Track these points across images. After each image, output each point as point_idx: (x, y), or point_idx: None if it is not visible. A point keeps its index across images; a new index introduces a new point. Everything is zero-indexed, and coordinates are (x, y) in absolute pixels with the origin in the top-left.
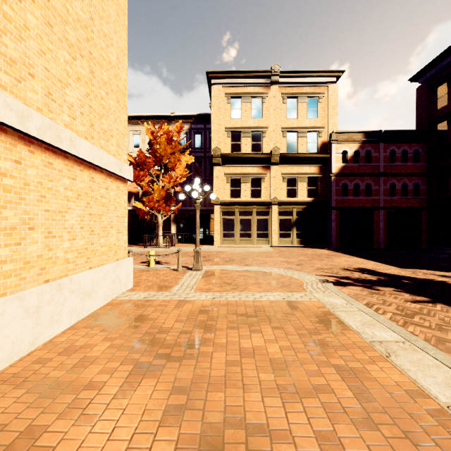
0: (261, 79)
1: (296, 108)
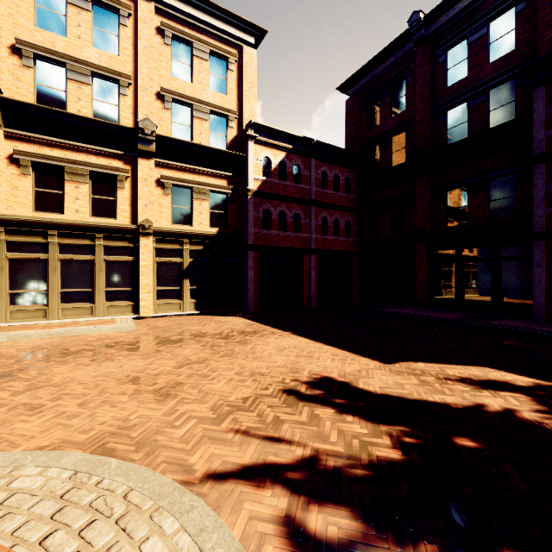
0: None
1: (190, 64)
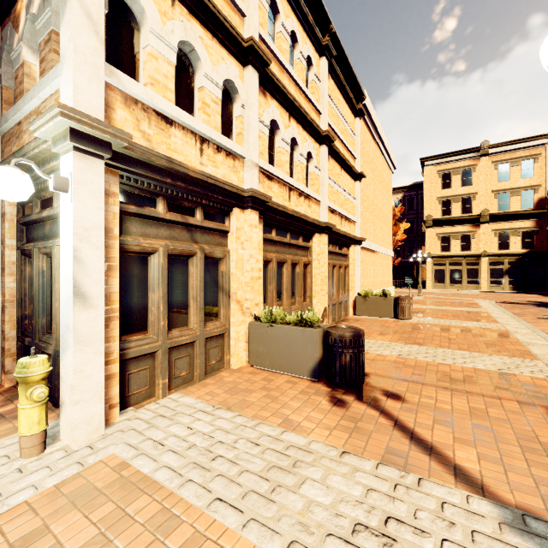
0: (471, 154)
1: (508, 172)
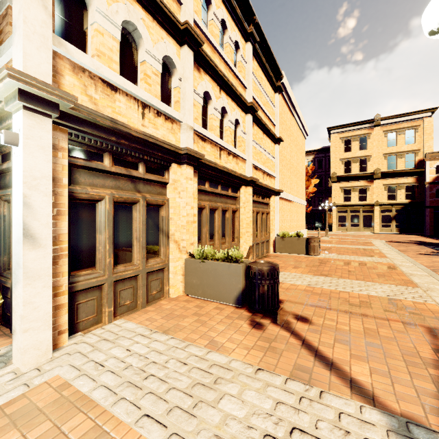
0: (366, 124)
1: (395, 139)
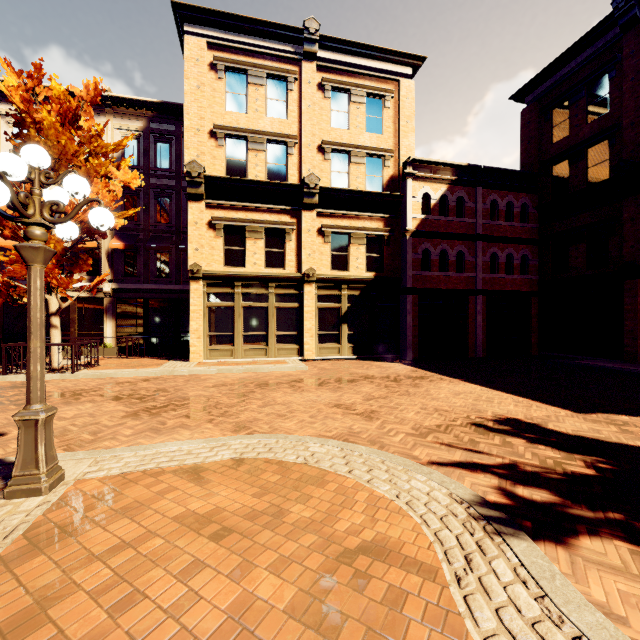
0: (286, 43)
1: (347, 111)
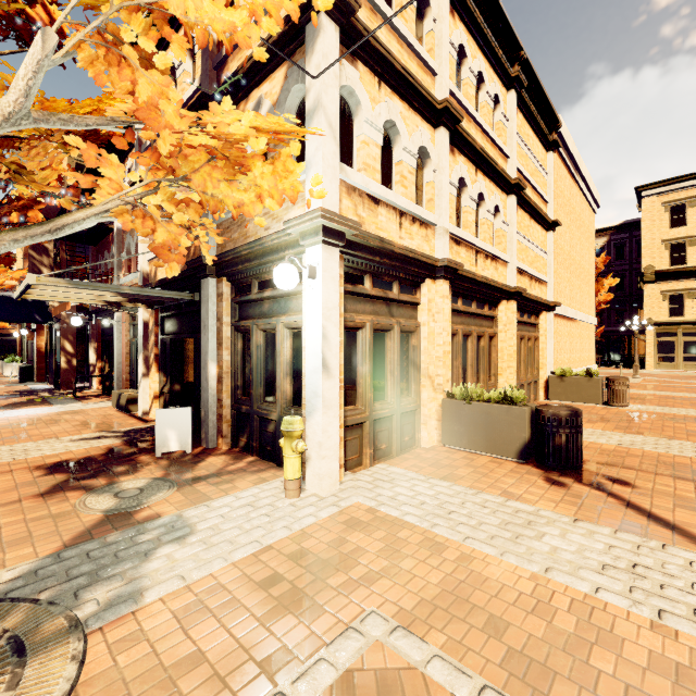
0: None
1: None
